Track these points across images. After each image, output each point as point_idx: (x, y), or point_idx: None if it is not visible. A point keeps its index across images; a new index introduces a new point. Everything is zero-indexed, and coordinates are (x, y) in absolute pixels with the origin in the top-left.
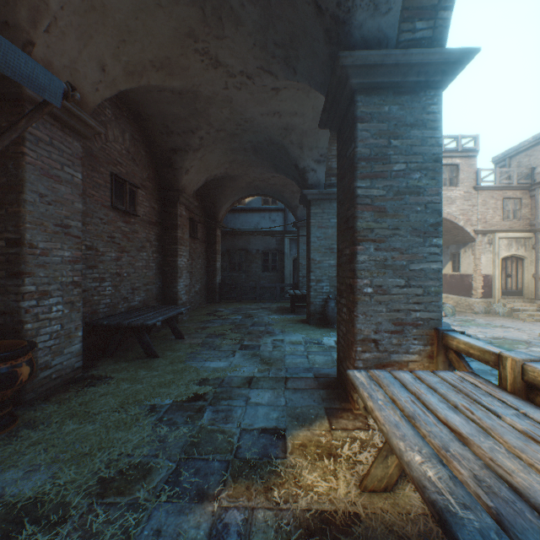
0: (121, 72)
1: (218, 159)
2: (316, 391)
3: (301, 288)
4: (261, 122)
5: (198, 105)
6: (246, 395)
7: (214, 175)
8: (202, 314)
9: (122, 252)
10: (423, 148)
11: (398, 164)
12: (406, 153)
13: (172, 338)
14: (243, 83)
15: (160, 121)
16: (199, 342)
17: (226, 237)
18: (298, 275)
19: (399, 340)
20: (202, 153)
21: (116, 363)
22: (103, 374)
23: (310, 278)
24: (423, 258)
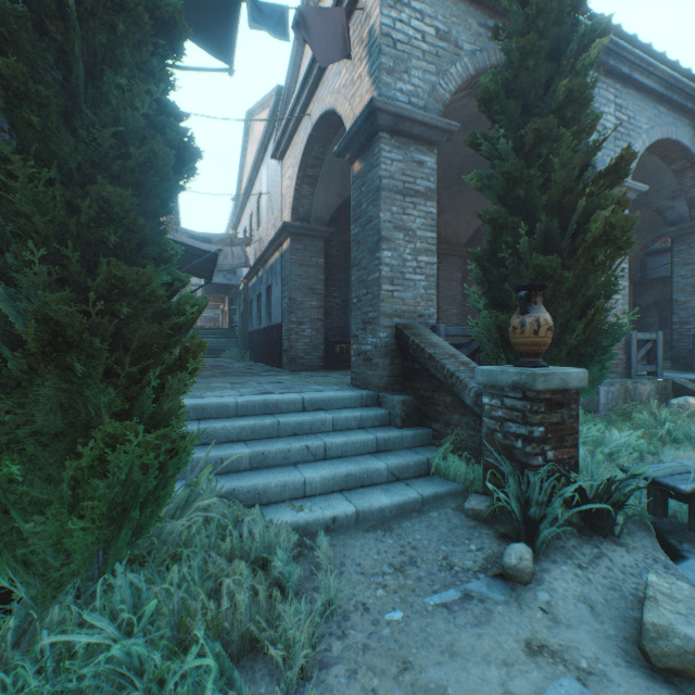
0: (476, 219)
1: None
2: None
3: None
4: None
5: None
6: None
7: None
8: None
9: None
10: None
11: None
12: None
13: None
14: None
15: None
16: None
17: (651, 286)
18: None
19: None
20: None
21: None
22: None
23: (671, 320)
24: None
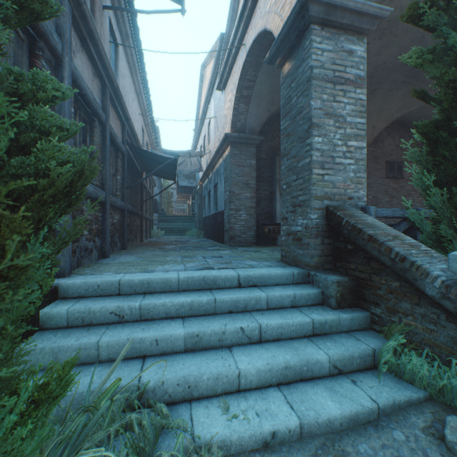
0: (381, 123)
1: None
2: None
3: None
4: None
5: None
6: None
7: None
8: None
9: (392, 198)
10: None
11: None
12: None
13: None
14: None
15: (416, 121)
16: None
17: None
18: None
19: None
20: None
21: None
22: None
23: None
24: None
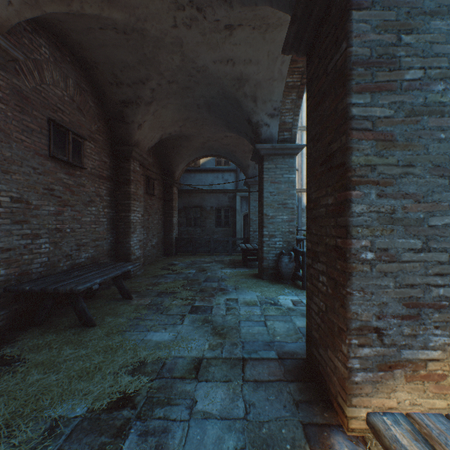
0: None
1: (171, 115)
2: (285, 387)
3: (252, 242)
4: (213, 72)
5: (147, 50)
6: (191, 394)
7: (169, 133)
8: (157, 268)
9: (64, 206)
10: (449, 46)
11: (412, 71)
12: (423, 55)
13: (119, 298)
14: (193, 18)
15: (108, 69)
16: (147, 303)
17: (183, 195)
18: (249, 230)
19: (413, 329)
20: (154, 108)
21: (42, 335)
22: (16, 354)
23: (263, 233)
24: (449, 208)
